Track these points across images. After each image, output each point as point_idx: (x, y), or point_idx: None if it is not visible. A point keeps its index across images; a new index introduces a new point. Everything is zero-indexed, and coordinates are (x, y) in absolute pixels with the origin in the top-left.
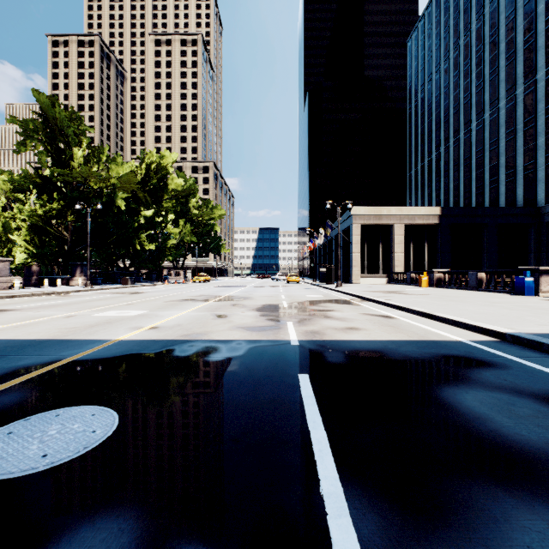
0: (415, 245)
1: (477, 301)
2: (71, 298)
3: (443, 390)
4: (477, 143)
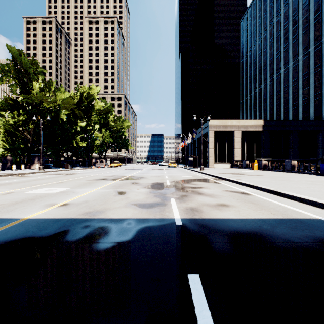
0: (248, 144)
1: (300, 180)
2: (24, 178)
3: None
4: (284, 82)
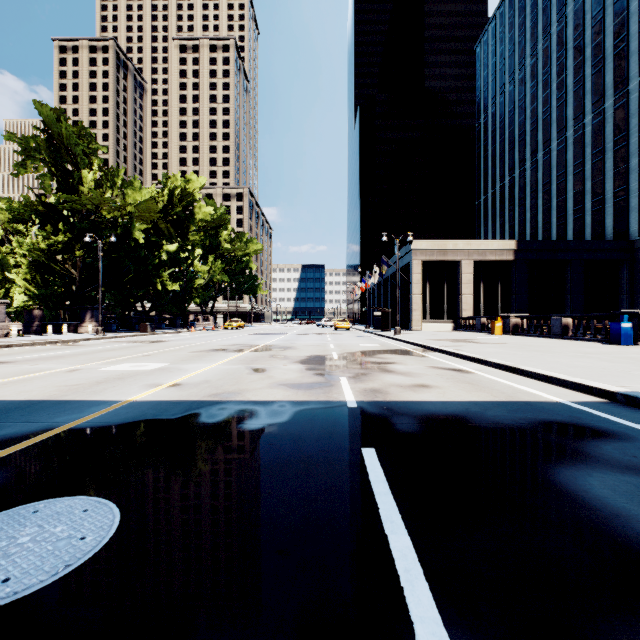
0: (486, 285)
1: (566, 351)
2: (78, 348)
3: (558, 472)
4: (558, 166)
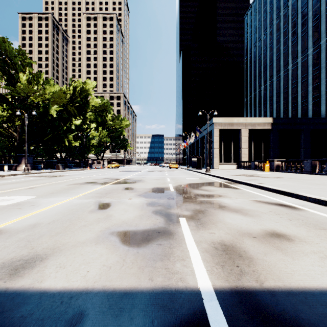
0: (255, 143)
1: None
2: None
3: None
4: (292, 78)
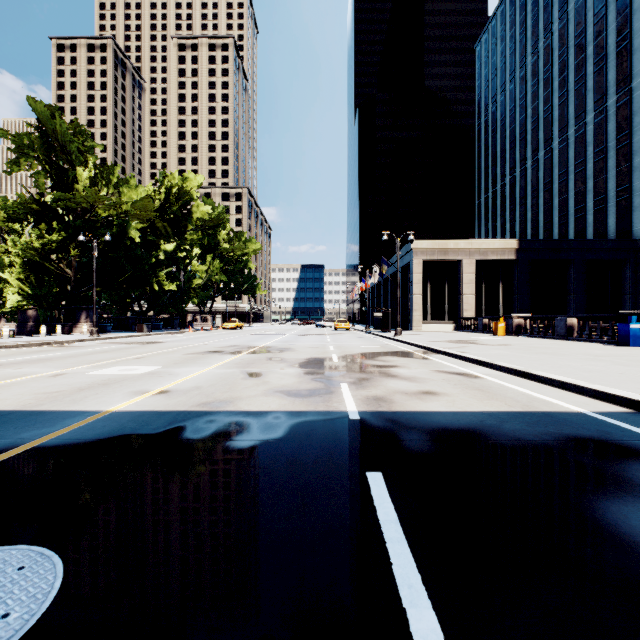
0: (487, 285)
1: (575, 354)
2: (69, 350)
3: (603, 507)
4: (559, 165)
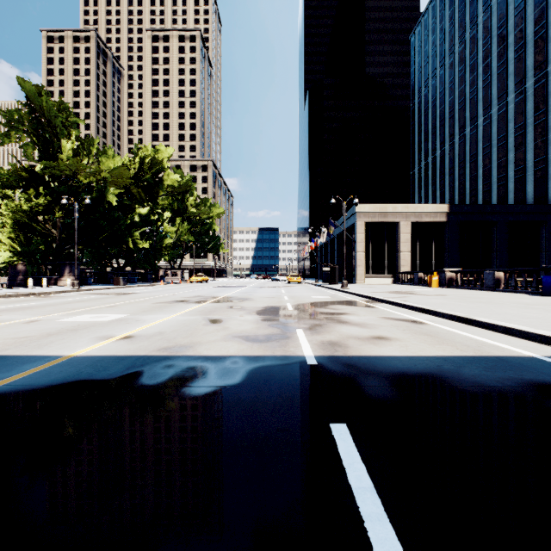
0: (422, 244)
1: (507, 302)
2: (50, 300)
3: None
4: (484, 139)
